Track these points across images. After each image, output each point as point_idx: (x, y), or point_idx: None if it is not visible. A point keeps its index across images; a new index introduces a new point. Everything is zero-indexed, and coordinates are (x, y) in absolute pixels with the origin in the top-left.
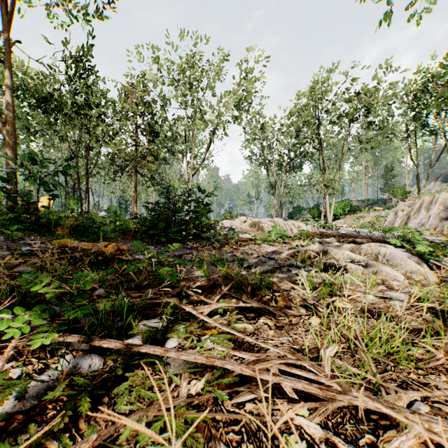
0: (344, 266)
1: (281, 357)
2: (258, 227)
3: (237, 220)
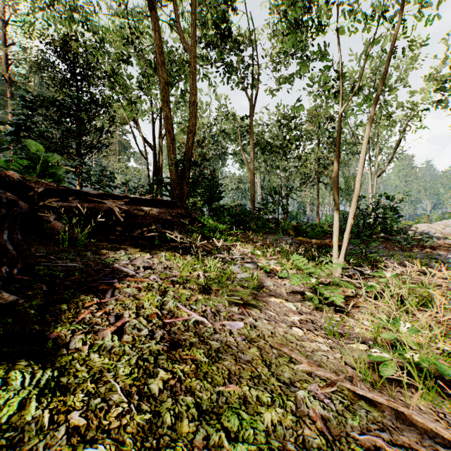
0: None
1: (436, 283)
2: None
3: (438, 223)
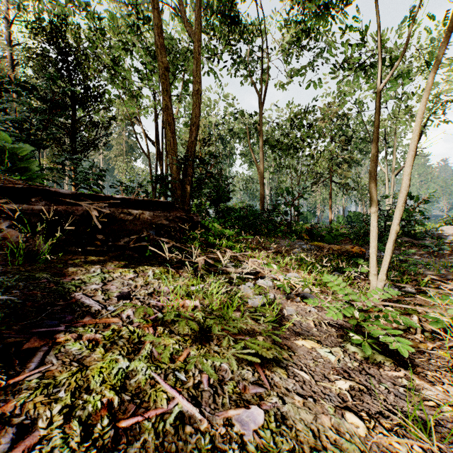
0: None
1: None
2: None
3: None
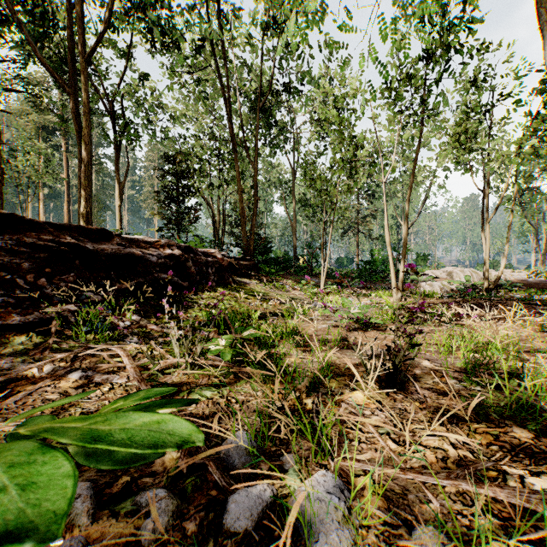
0: (417, 288)
1: None
2: (450, 275)
3: (442, 269)
